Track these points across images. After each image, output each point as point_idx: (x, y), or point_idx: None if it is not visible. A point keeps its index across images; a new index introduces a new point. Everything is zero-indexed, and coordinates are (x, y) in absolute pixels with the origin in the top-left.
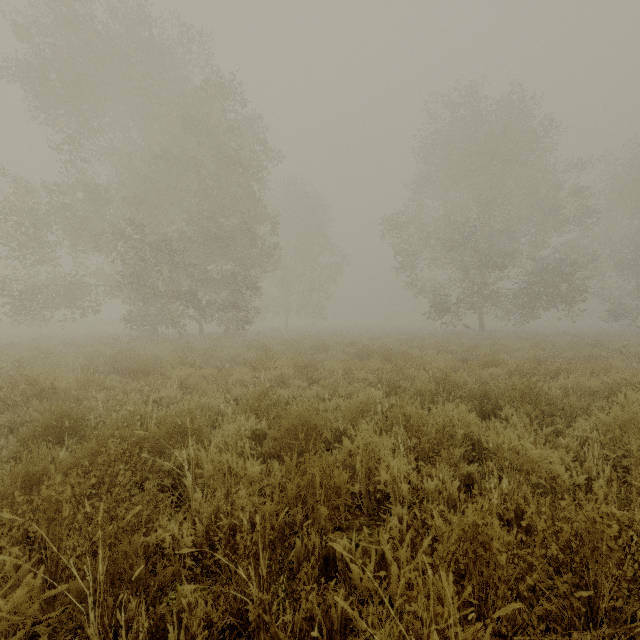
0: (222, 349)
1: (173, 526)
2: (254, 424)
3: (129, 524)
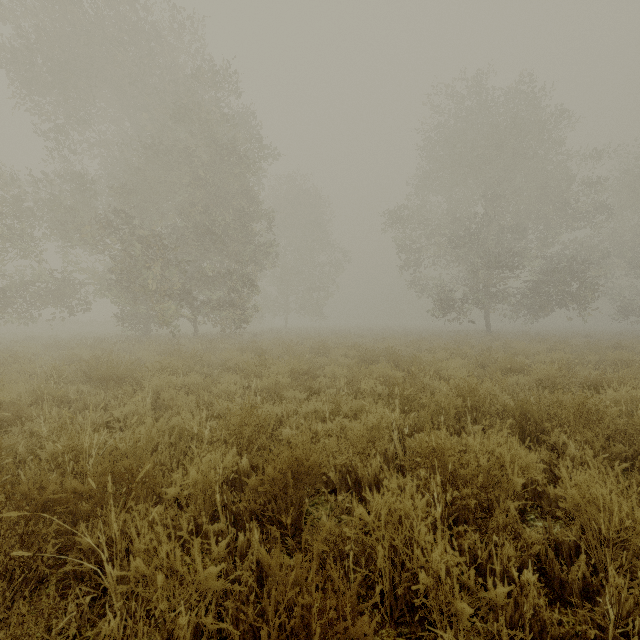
0: (215, 351)
1: None
2: (229, 464)
3: None
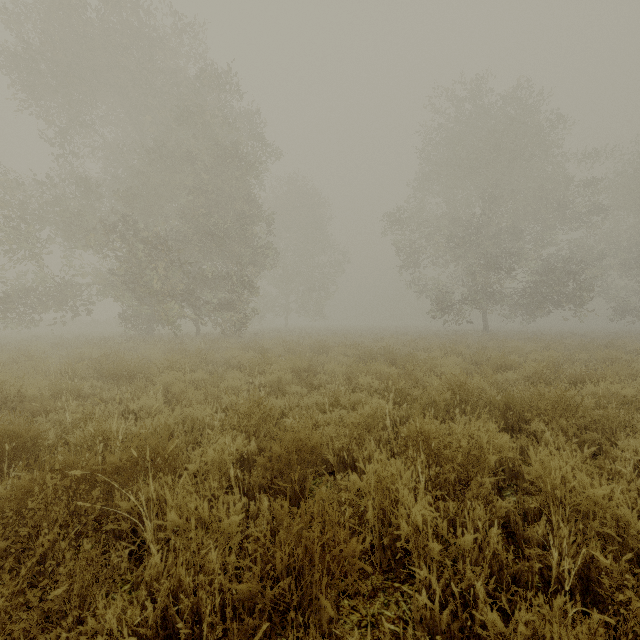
0: (218, 350)
1: (109, 616)
2: (240, 446)
3: (55, 603)
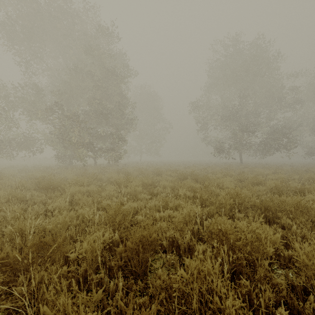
0: (104, 173)
1: None
2: (107, 238)
3: None
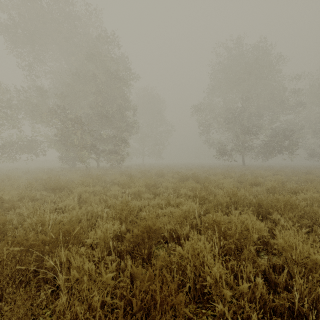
0: (108, 175)
1: None
2: (116, 228)
3: None
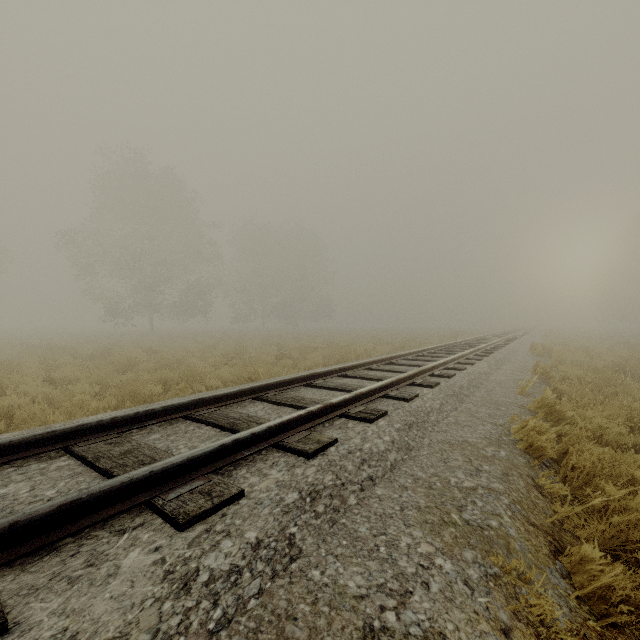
0: None
1: None
2: None
3: None
